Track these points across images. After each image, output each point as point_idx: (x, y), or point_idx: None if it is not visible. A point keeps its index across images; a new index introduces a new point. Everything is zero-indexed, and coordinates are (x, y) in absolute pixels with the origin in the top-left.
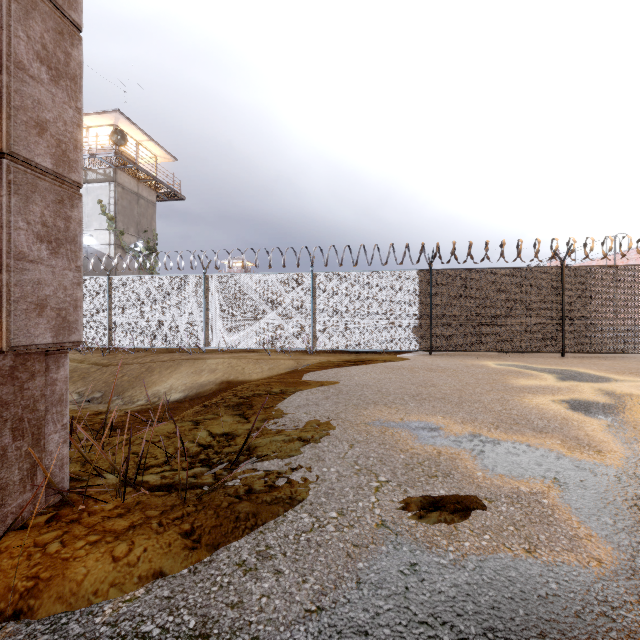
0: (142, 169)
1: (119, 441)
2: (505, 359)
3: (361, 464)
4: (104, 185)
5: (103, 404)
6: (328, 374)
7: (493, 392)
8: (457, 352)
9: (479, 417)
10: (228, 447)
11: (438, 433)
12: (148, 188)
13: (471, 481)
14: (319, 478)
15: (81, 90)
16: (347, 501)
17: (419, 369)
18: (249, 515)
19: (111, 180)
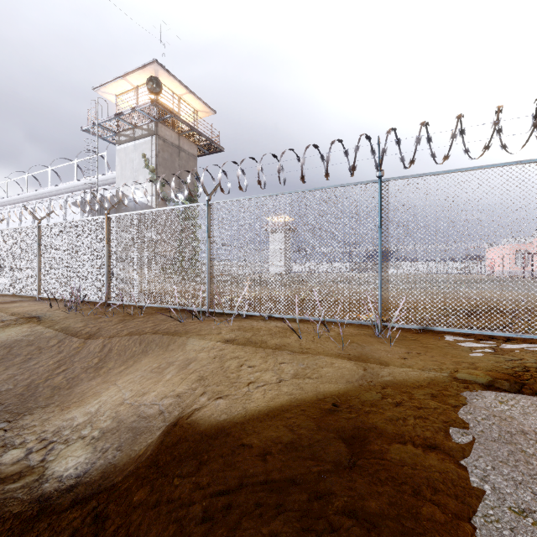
0: (179, 119)
1: None
2: None
3: None
4: (147, 139)
5: None
6: None
7: None
8: None
9: None
10: None
11: None
12: (189, 141)
13: None
14: None
15: None
16: None
17: None
18: None
19: (153, 133)
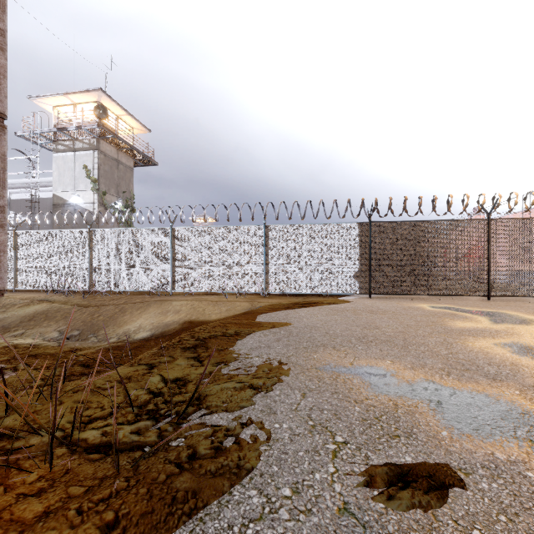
0: (121, 139)
1: (71, 387)
2: (437, 302)
3: (315, 419)
4: (89, 153)
5: (80, 341)
6: (279, 316)
7: (435, 335)
8: (393, 295)
9: (428, 362)
10: (178, 395)
11: (390, 380)
12: (126, 155)
13: (437, 443)
14: (270, 437)
15: (5, 10)
16: (302, 471)
17: (361, 311)
18: (188, 494)
19: (95, 148)
